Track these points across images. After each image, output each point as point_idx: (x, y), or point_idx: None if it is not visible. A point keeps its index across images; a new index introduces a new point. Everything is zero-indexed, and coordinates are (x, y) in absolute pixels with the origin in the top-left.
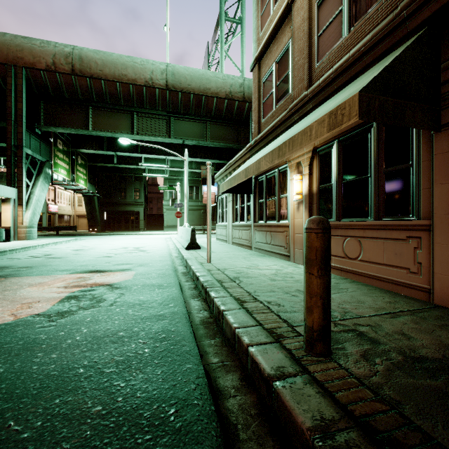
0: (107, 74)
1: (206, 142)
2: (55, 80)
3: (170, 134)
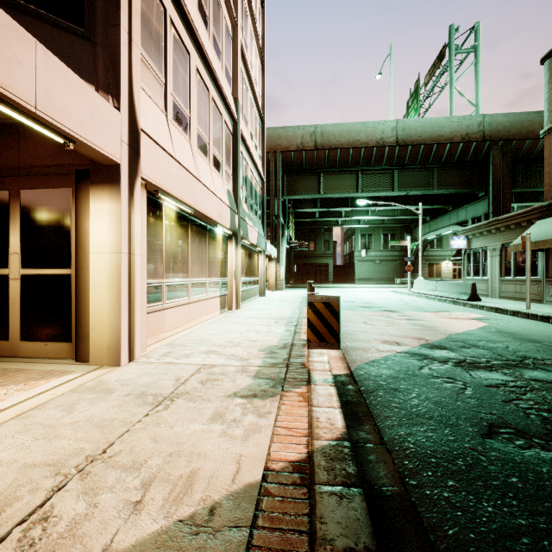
0: (343, 143)
1: (433, 191)
2: (300, 157)
3: (393, 187)
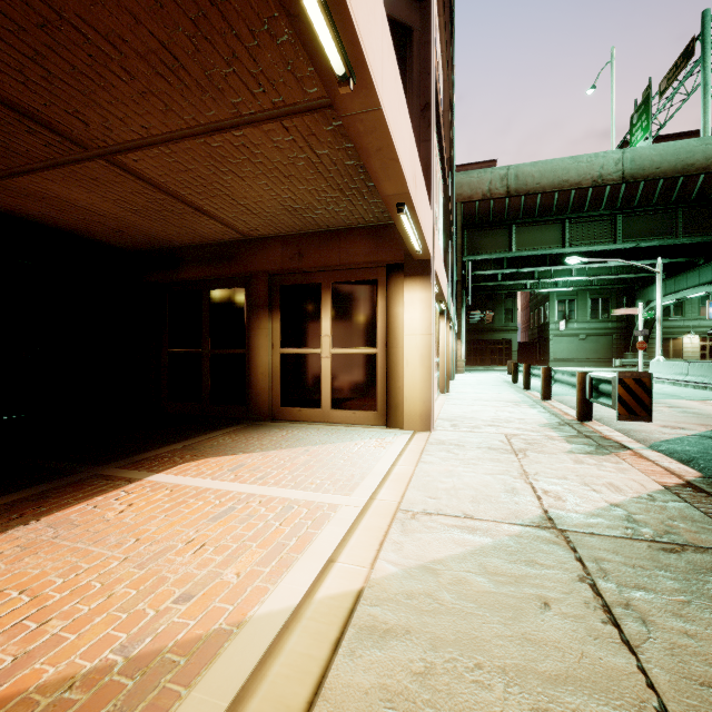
0: (545, 186)
1: (677, 240)
2: (487, 207)
3: (615, 238)
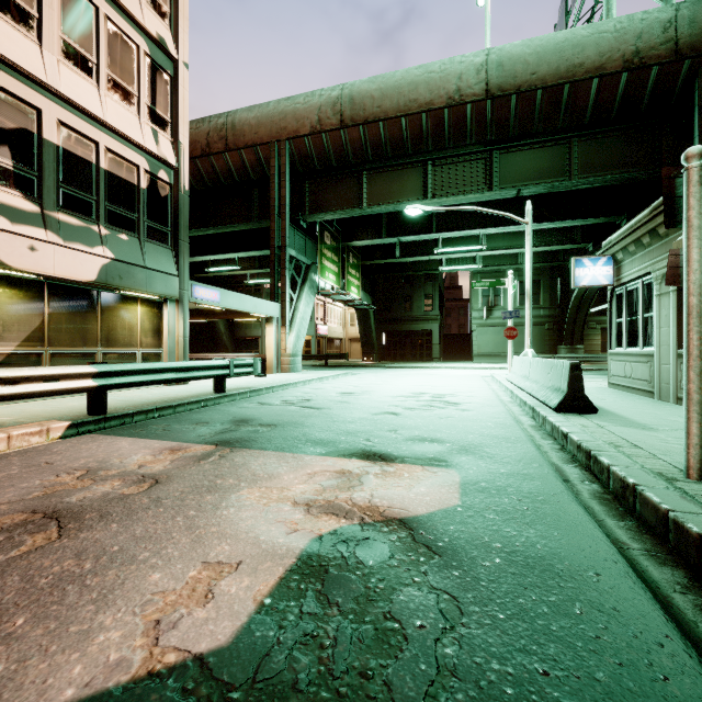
0: (387, 109)
1: (570, 182)
2: (320, 145)
3: (491, 184)
